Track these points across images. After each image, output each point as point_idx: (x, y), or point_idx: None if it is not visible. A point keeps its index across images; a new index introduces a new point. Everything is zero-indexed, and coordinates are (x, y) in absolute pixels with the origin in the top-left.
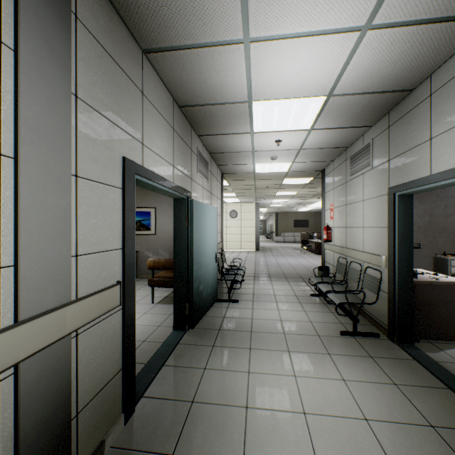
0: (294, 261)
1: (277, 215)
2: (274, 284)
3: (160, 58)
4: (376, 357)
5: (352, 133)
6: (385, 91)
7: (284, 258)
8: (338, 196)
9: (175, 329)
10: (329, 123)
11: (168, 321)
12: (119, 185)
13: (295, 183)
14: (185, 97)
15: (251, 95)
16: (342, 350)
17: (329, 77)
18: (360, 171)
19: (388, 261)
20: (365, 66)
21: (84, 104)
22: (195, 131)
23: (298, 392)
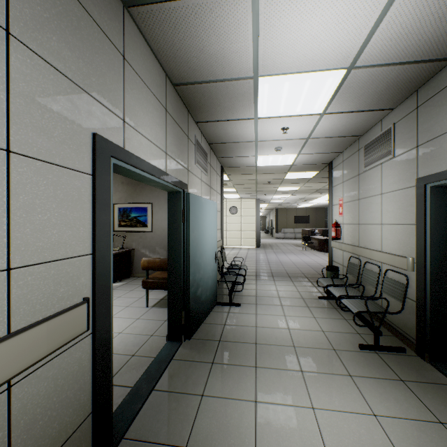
0: (297, 259)
1: (277, 211)
2: (278, 284)
3: (146, 15)
4: (408, 380)
5: (370, 118)
6: (419, 61)
7: (286, 255)
8: (348, 190)
9: (169, 340)
10: (345, 105)
11: (162, 329)
12: (88, 169)
13: (298, 177)
14: (180, 72)
15: (257, 68)
16: (365, 370)
17: (354, 41)
18: (377, 161)
19: (417, 264)
20: (402, 23)
21: (23, 47)
22: (192, 116)
23: (320, 433)
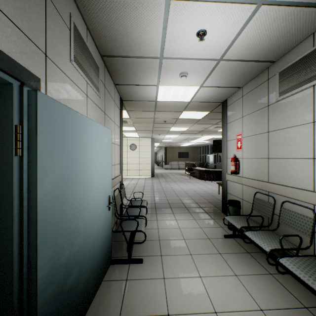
0: (186, 187)
1: (166, 148)
2: (178, 218)
3: None
4: None
5: (306, 25)
6: None
7: (176, 184)
8: (251, 124)
9: None
10: None
11: None
12: None
13: (191, 117)
14: None
15: None
16: None
17: None
18: (306, 84)
19: None
20: None
21: None
22: None
23: None
